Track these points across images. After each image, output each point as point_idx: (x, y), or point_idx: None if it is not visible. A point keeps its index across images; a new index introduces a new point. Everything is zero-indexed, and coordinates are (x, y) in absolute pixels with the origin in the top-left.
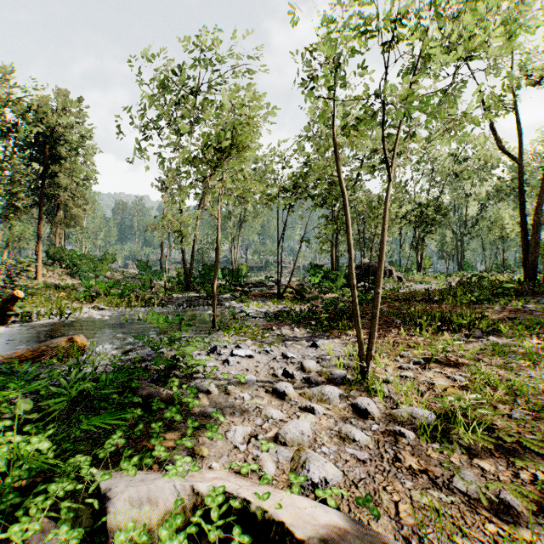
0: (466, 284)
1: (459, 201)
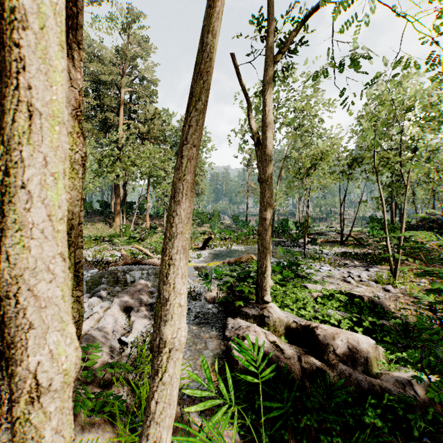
0: None
1: None
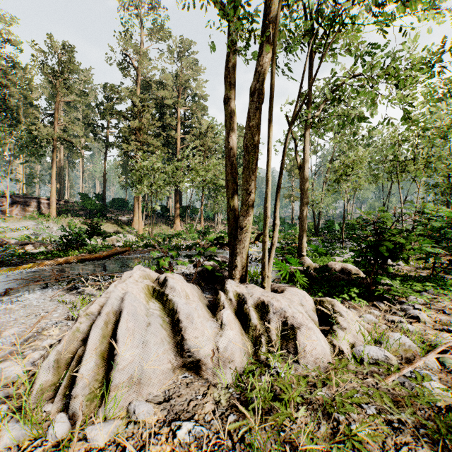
0: None
1: None
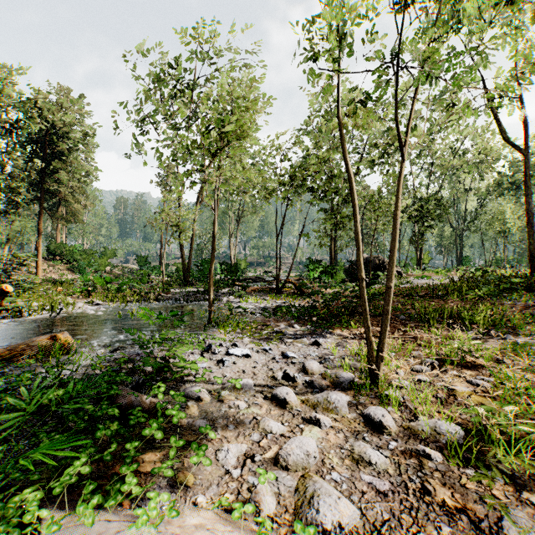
0: (470, 279)
1: (458, 196)
